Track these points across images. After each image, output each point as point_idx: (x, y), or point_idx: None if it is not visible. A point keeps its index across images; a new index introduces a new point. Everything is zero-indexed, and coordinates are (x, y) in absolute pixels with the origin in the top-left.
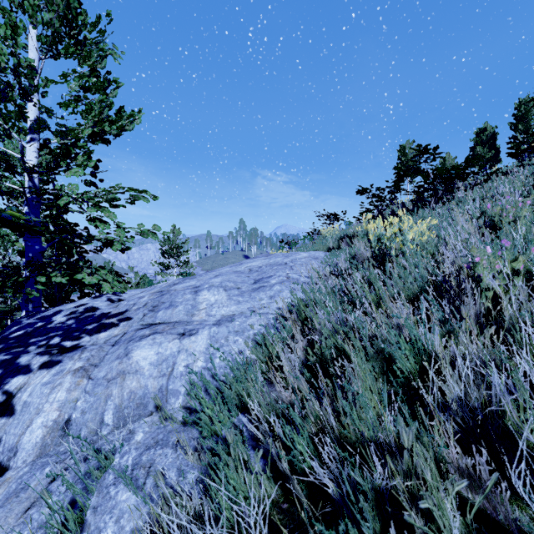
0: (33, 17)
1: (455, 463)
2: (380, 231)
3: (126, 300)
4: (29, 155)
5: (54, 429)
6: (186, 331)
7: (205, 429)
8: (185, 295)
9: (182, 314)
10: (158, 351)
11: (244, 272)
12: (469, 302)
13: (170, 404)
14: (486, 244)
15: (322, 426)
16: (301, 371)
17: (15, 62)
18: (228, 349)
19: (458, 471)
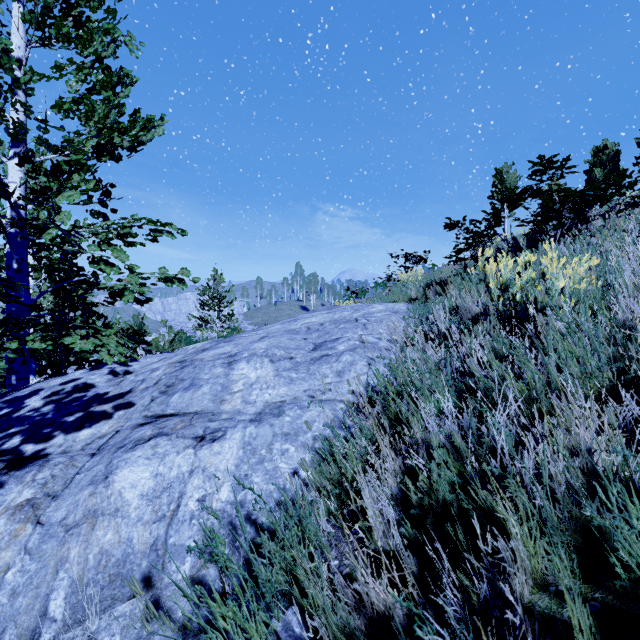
0: None
1: None
2: (507, 275)
3: (134, 374)
4: (12, 175)
5: None
6: (207, 433)
7: None
8: (214, 369)
9: (206, 400)
10: (158, 472)
11: (300, 331)
12: None
13: (169, 573)
14: None
15: None
16: (395, 516)
17: None
18: (271, 466)
19: None
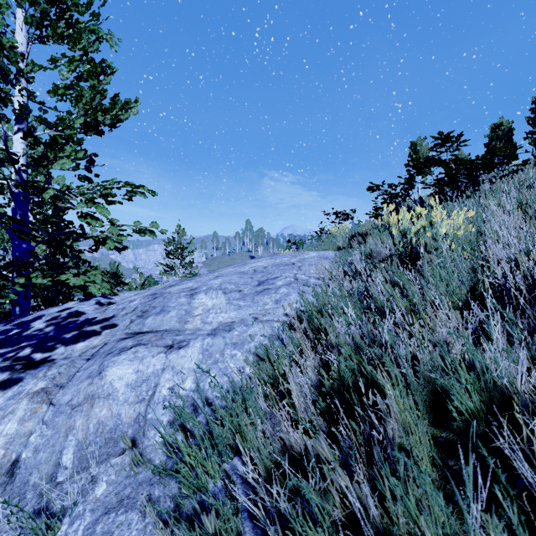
0: None
1: None
2: (405, 224)
3: (115, 304)
4: (16, 147)
5: None
6: (175, 343)
7: (185, 485)
8: (179, 299)
9: (173, 321)
10: (138, 369)
11: (248, 273)
12: None
13: (148, 438)
14: None
15: (352, 509)
16: (314, 397)
17: None
18: (223, 366)
19: None
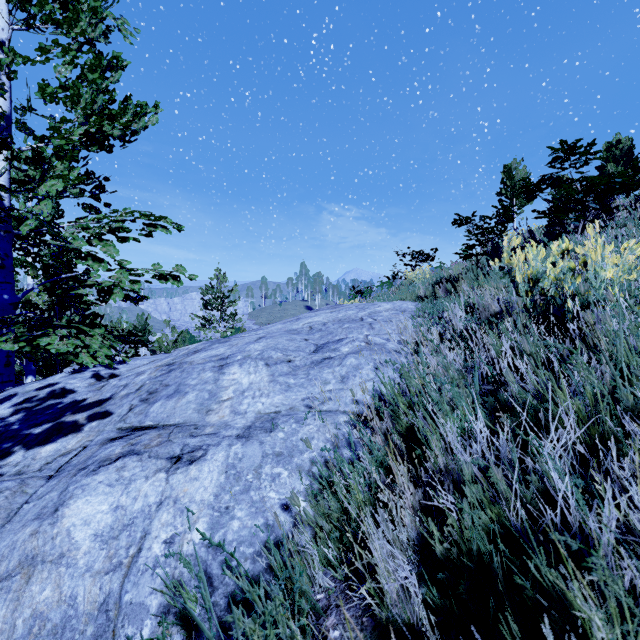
0: None
1: None
2: (539, 265)
3: (118, 378)
4: None
5: None
6: (185, 452)
7: None
8: (203, 373)
9: (190, 410)
10: (119, 503)
11: (301, 331)
12: None
13: None
14: None
15: None
16: (413, 569)
17: None
18: (258, 496)
19: None
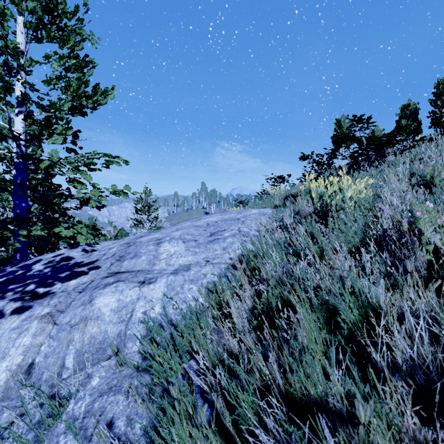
0: (19, 5)
1: (410, 434)
2: (321, 189)
3: (98, 251)
4: (17, 125)
5: (18, 372)
6: (146, 279)
7: (156, 376)
8: (148, 247)
9: (144, 264)
10: (119, 298)
11: (202, 226)
12: (409, 255)
13: (128, 348)
14: (424, 199)
15: (267, 382)
16: (249, 318)
17: (3, 44)
18: (183, 296)
19: (414, 442)
